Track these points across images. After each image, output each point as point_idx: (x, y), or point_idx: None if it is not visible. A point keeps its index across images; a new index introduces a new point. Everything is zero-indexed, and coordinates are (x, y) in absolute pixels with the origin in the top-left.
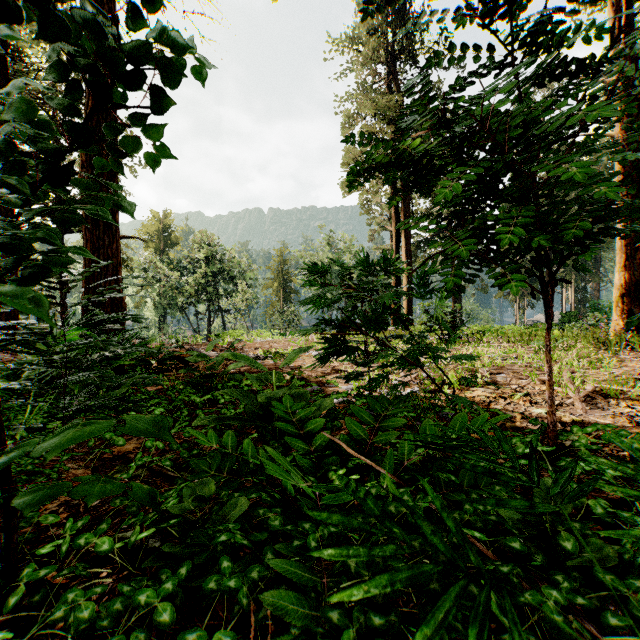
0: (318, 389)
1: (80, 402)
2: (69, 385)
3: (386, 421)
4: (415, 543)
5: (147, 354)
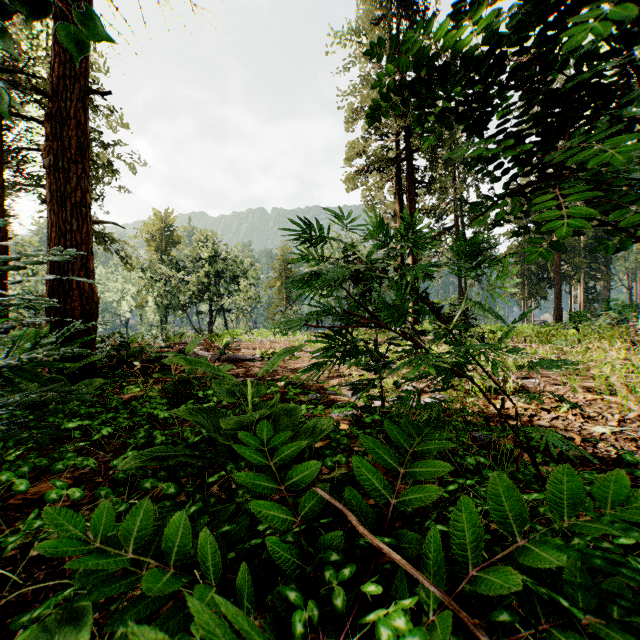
0: (318, 397)
1: None
2: (7, 394)
3: (417, 464)
4: None
5: (129, 355)
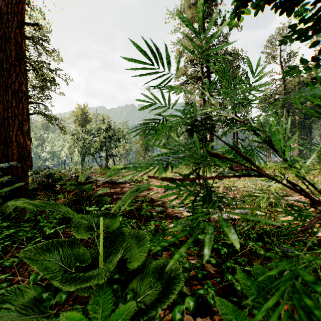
0: (162, 210)
1: None
2: None
3: None
4: None
5: (53, 181)
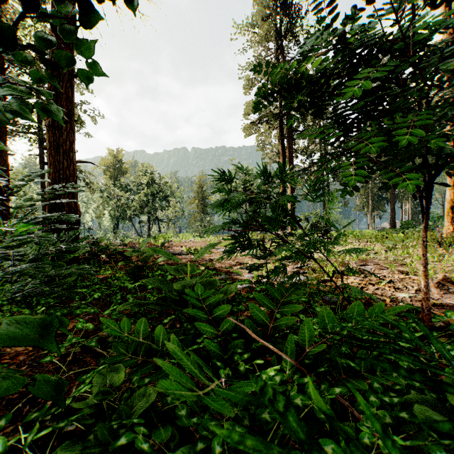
0: (226, 277)
1: (29, 288)
2: None
3: (284, 307)
4: (327, 448)
5: (98, 250)
